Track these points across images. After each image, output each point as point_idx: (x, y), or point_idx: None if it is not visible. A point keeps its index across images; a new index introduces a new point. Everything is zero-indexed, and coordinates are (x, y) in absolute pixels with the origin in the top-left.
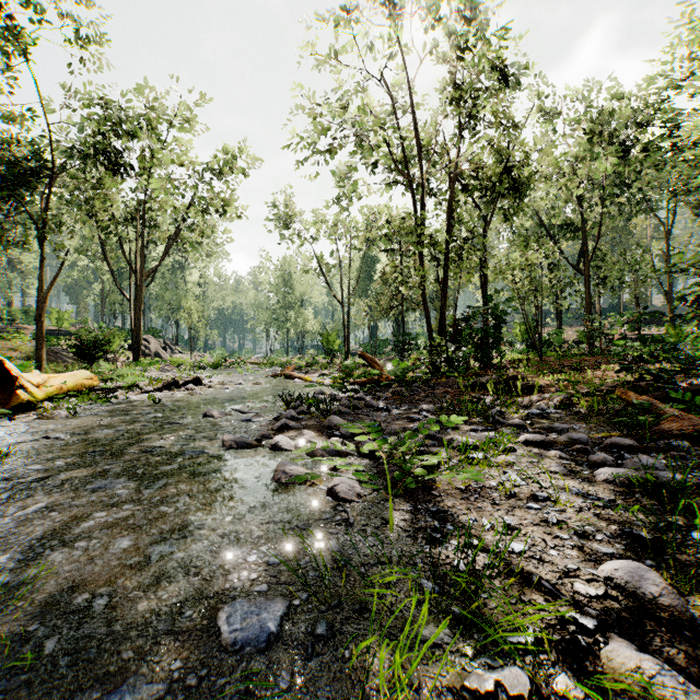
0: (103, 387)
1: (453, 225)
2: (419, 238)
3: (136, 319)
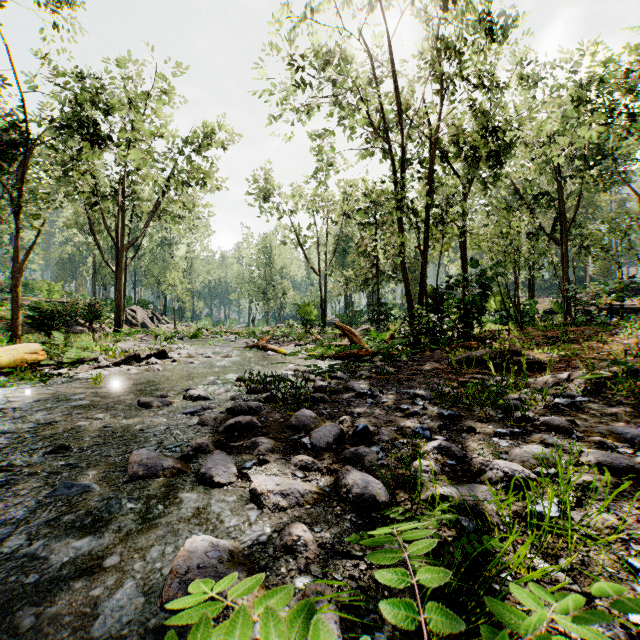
0: (57, 361)
1: (432, 192)
2: (398, 204)
3: (117, 290)
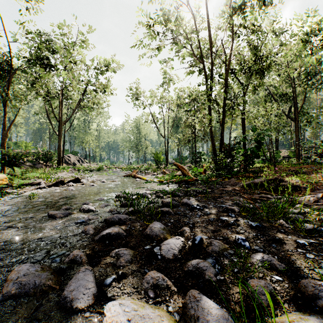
0: (17, 184)
1: (227, 91)
2: (208, 97)
3: (58, 146)
